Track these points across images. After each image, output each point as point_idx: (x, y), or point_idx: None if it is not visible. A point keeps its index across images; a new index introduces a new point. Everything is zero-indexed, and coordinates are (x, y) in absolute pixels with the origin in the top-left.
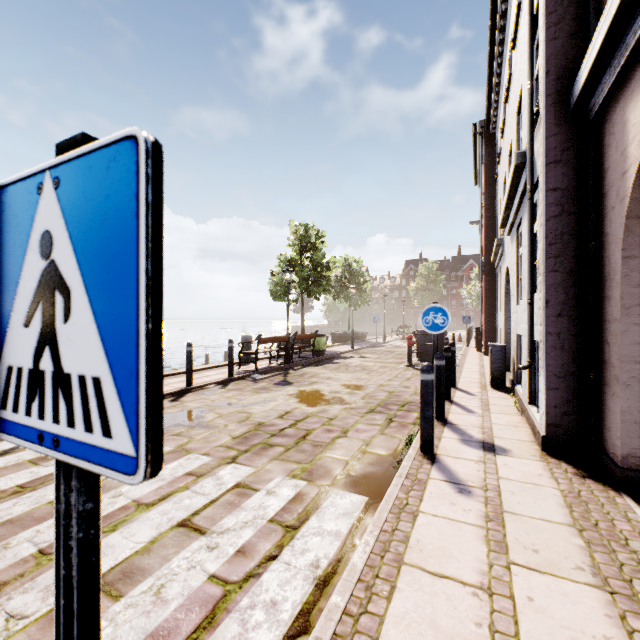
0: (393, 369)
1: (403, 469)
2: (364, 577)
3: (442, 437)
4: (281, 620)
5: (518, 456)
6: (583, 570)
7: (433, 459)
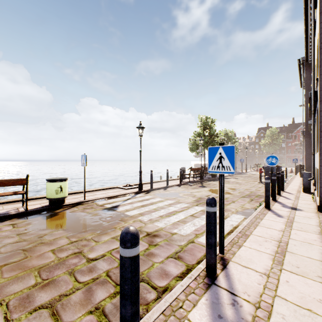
0: (252, 183)
1: (257, 210)
2: (247, 226)
3: (274, 205)
4: (226, 230)
5: (306, 211)
6: (316, 232)
7: (269, 209)
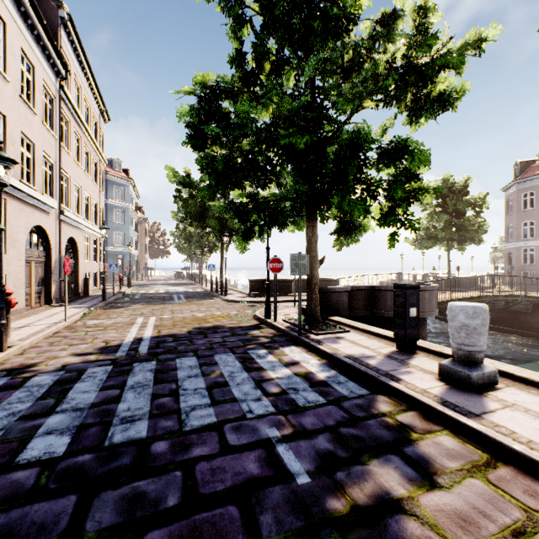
0: None
1: None
2: None
3: None
4: None
5: None
6: None
7: None
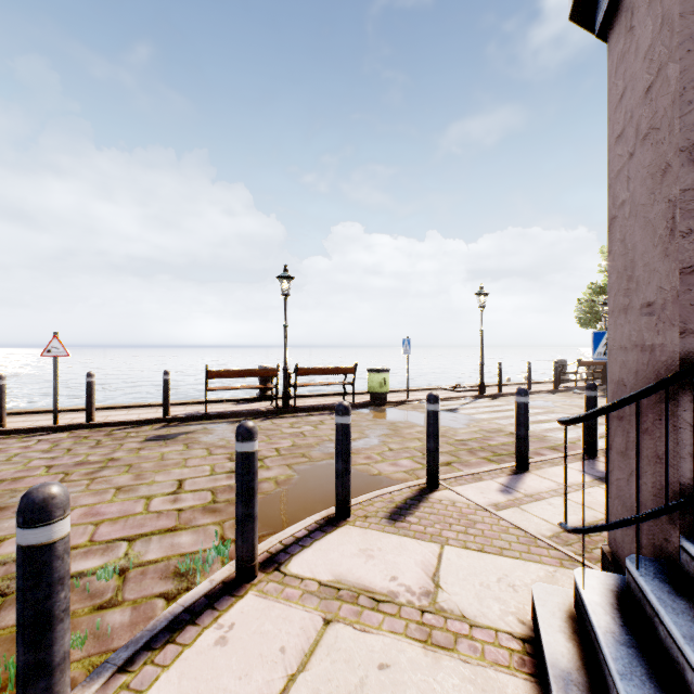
0: None
1: None
2: None
3: None
4: None
5: None
6: None
7: None
